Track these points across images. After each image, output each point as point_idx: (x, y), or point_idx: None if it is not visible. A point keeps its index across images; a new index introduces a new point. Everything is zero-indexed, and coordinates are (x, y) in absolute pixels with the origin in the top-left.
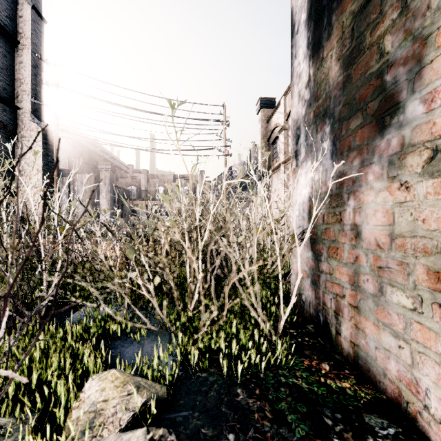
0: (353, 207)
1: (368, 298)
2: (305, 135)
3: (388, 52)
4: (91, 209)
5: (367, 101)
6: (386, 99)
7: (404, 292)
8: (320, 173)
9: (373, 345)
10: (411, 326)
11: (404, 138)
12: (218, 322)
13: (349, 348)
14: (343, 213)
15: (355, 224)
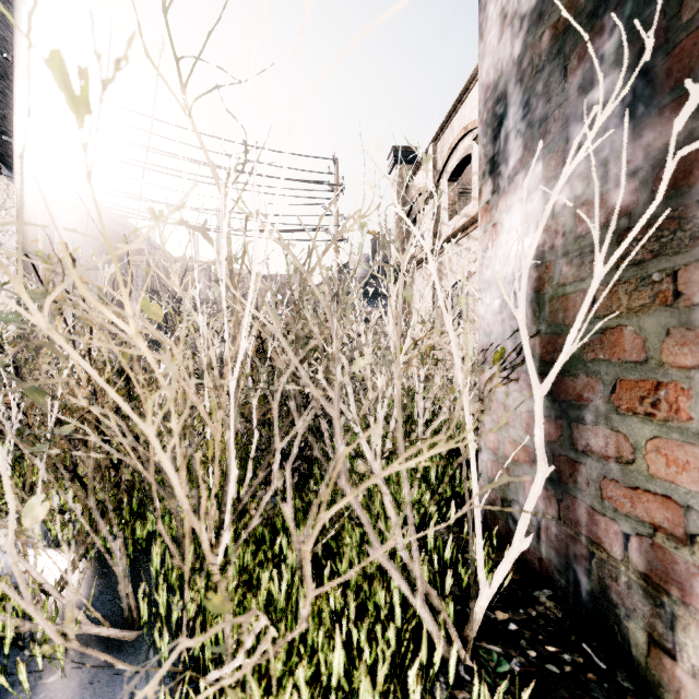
0: None
1: None
2: (523, 103)
3: None
4: None
5: None
6: None
7: None
8: (624, 136)
9: None
10: None
11: None
12: (285, 637)
13: None
14: (689, 270)
15: None
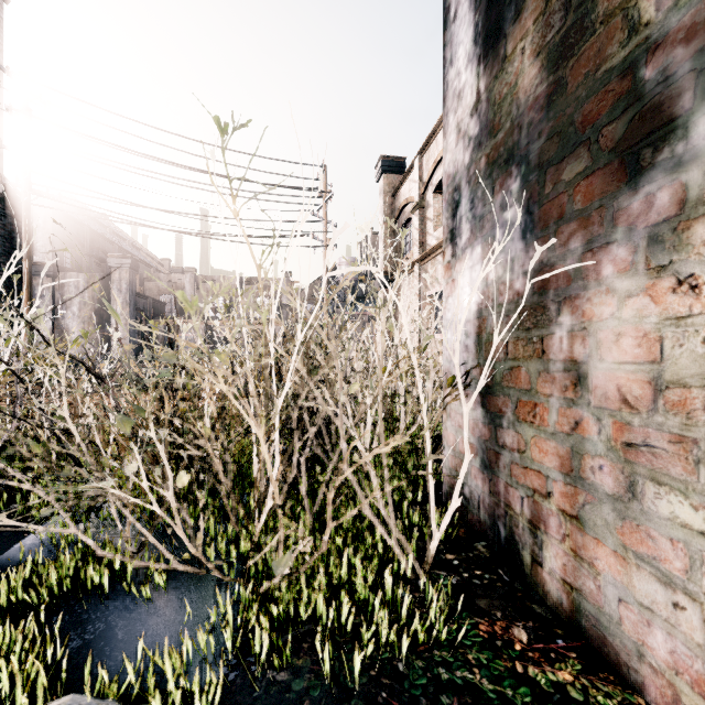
0: (568, 328)
1: (602, 501)
2: (470, 200)
3: (650, 21)
4: (48, 330)
5: (600, 124)
6: (645, 115)
7: (688, 497)
8: (508, 264)
9: (614, 594)
10: (703, 568)
11: (686, 188)
12: (313, 556)
13: (561, 593)
14: (548, 339)
15: (574, 361)
